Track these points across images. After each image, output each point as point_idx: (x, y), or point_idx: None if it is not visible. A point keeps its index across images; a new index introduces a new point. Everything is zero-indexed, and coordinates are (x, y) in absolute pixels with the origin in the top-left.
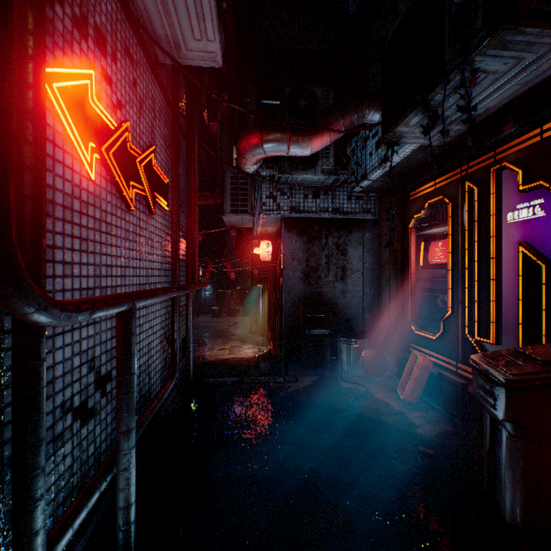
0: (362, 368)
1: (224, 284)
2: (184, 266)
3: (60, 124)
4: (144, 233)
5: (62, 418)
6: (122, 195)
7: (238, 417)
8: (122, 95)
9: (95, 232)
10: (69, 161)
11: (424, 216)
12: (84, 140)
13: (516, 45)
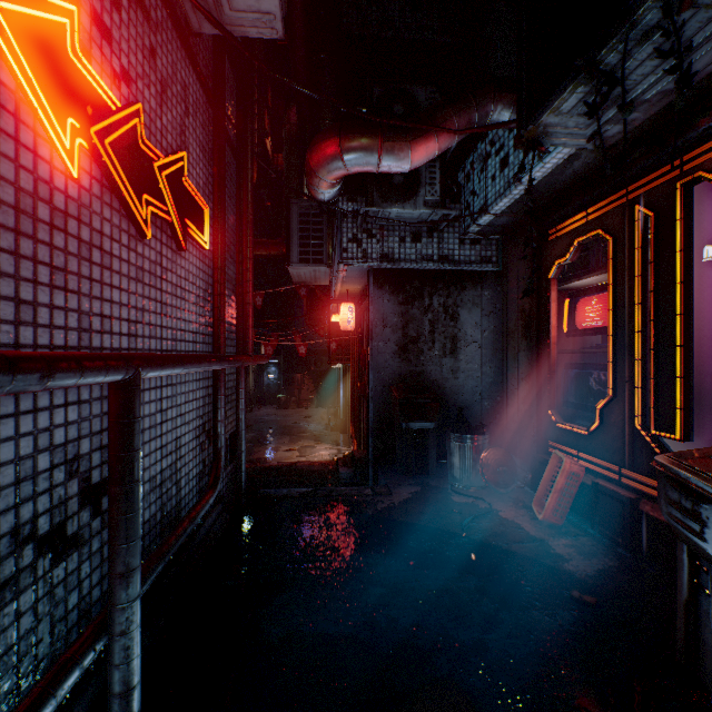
0: (482, 475)
1: (293, 365)
2: (234, 333)
3: (10, 73)
4: (168, 277)
5: (13, 554)
6: (130, 213)
7: (307, 545)
8: (131, 64)
9: (81, 260)
10: (28, 138)
11: (570, 261)
12: (58, 112)
13: None
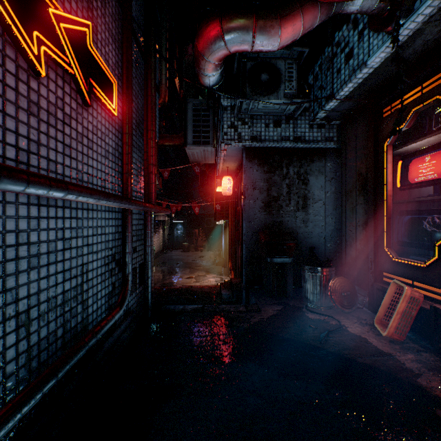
0: (331, 298)
1: (192, 224)
2: (143, 189)
3: None
4: (72, 124)
5: None
6: (15, 41)
7: (194, 353)
8: None
9: None
10: None
11: (405, 128)
12: None
13: None
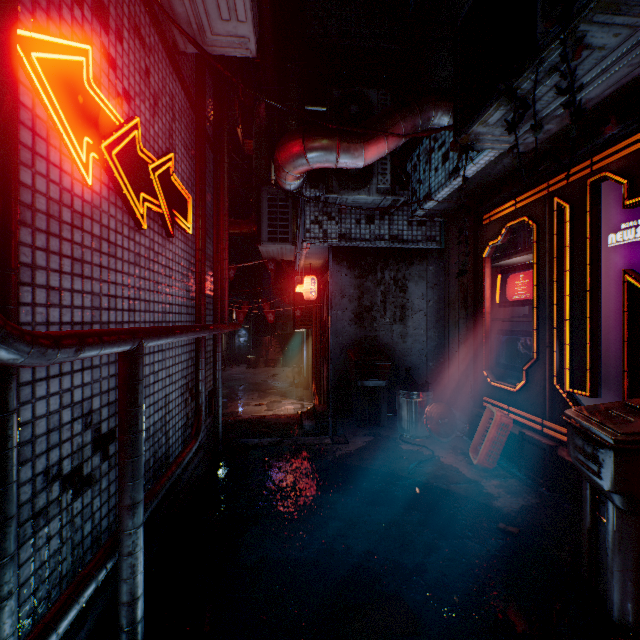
0: (426, 426)
1: (261, 329)
2: (212, 304)
3: (43, 108)
4: (159, 260)
5: (45, 489)
6: (130, 209)
7: (275, 486)
8: (130, 85)
9: (93, 252)
10: (55, 157)
11: (501, 243)
12: (77, 133)
13: (632, 7)
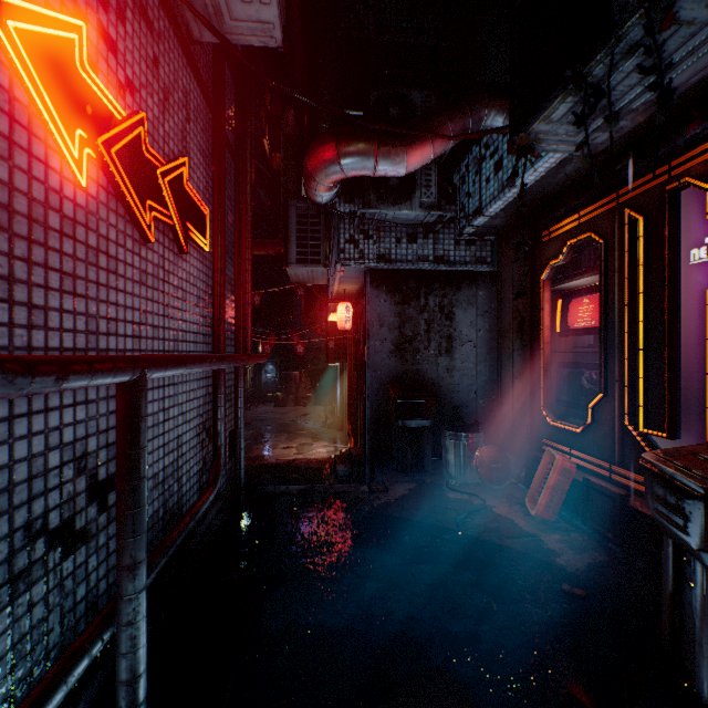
0: (477, 472)
1: (290, 364)
2: (233, 332)
3: (23, 89)
4: (170, 279)
5: (26, 547)
6: (134, 219)
7: (305, 541)
8: (135, 74)
9: (89, 266)
10: (39, 150)
11: (562, 263)
12: (68, 124)
13: None
